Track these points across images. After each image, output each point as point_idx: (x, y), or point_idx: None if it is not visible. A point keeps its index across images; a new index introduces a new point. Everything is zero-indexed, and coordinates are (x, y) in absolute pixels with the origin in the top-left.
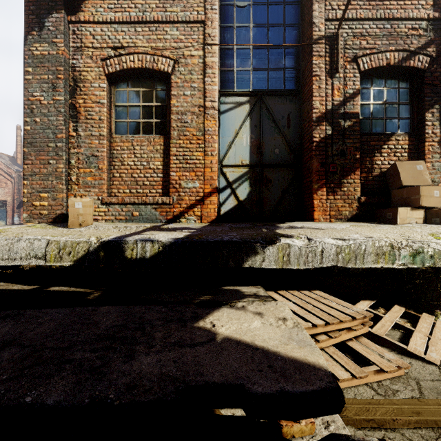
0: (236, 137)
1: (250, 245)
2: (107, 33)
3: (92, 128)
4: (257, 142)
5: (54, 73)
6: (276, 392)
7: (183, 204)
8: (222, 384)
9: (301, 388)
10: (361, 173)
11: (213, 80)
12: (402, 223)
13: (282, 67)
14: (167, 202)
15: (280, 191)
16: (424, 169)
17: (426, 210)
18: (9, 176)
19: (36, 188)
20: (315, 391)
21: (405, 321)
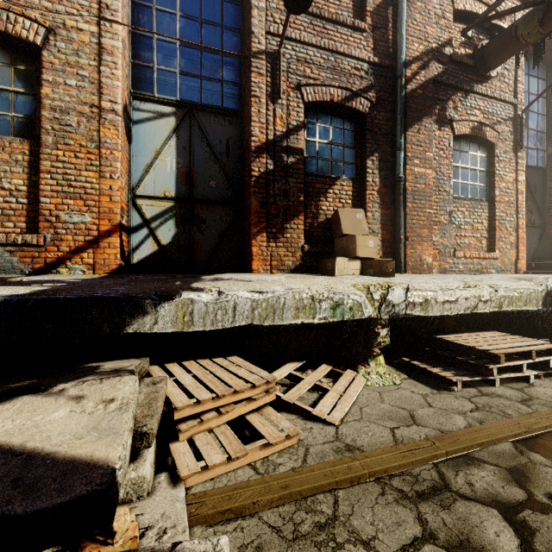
0: (157, 159)
1: (136, 302)
2: None
3: None
4: (186, 170)
5: None
6: None
7: (64, 246)
8: None
9: (41, 505)
10: (306, 218)
11: (113, 72)
12: (340, 275)
13: (220, 79)
14: (33, 242)
15: (217, 235)
16: (363, 218)
17: (362, 261)
18: None
19: None
20: (62, 504)
21: (330, 381)
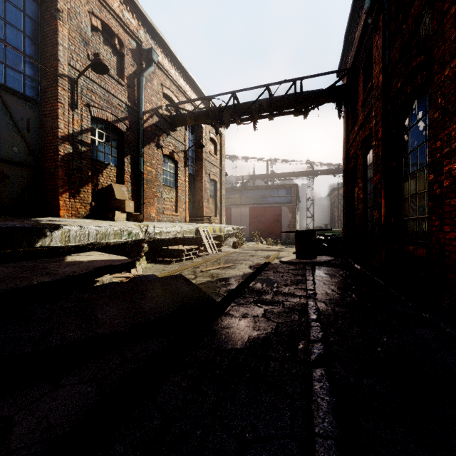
0: None
1: (41, 230)
2: None
3: None
4: None
5: None
6: (122, 263)
7: None
8: (105, 265)
9: (127, 262)
10: (91, 186)
11: None
12: (117, 220)
13: (22, 72)
14: None
15: (20, 189)
16: (125, 190)
17: (127, 214)
18: None
19: None
20: (130, 261)
21: None
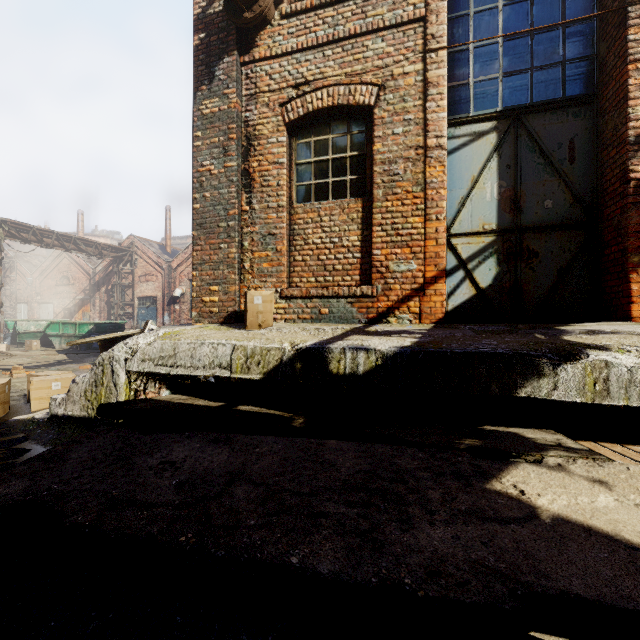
0: (474, 188)
1: (529, 361)
2: (286, 68)
3: (269, 198)
4: (511, 193)
5: (226, 133)
6: None
7: (392, 296)
8: (597, 602)
9: None
10: None
11: (439, 104)
12: None
13: (559, 61)
14: (368, 293)
15: (555, 271)
16: None
17: None
18: (160, 267)
19: (205, 280)
20: None
21: None
